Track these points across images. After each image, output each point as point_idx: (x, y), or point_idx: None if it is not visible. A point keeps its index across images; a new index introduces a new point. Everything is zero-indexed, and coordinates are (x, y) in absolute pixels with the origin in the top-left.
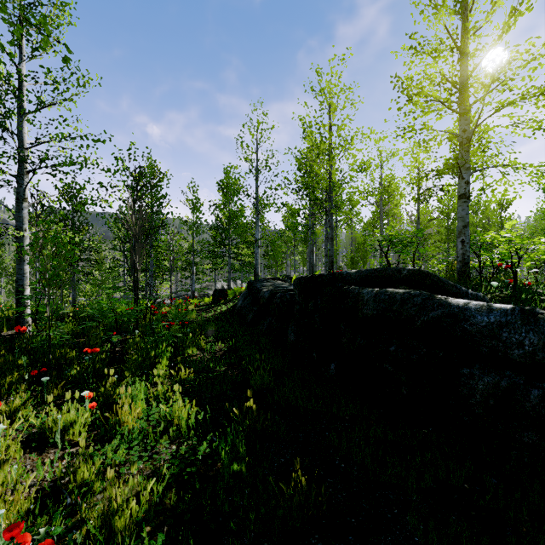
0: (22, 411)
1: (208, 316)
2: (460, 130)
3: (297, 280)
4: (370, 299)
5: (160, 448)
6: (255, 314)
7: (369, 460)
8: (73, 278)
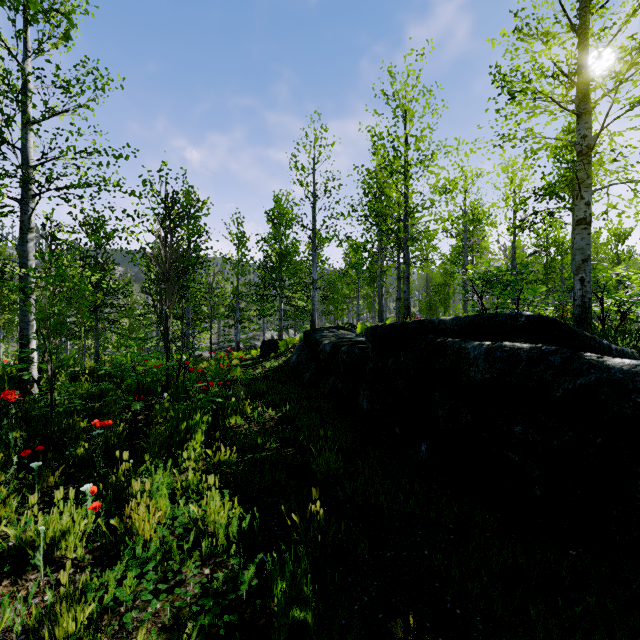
0: (1, 511)
1: (255, 373)
2: (578, 136)
3: (371, 330)
4: (480, 357)
5: (187, 573)
6: (313, 372)
7: (498, 605)
8: (96, 326)
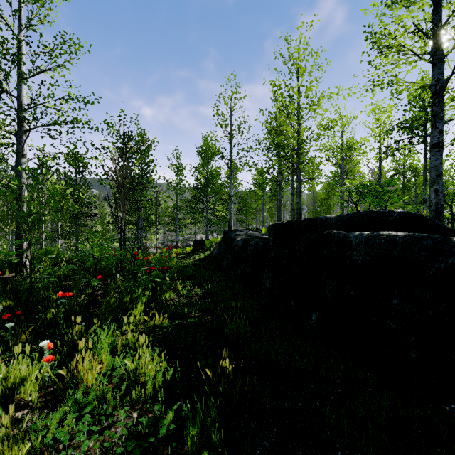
0: None
1: (187, 262)
2: (433, 80)
3: (272, 227)
4: (361, 243)
5: (118, 416)
6: (229, 261)
7: None
8: (76, 229)
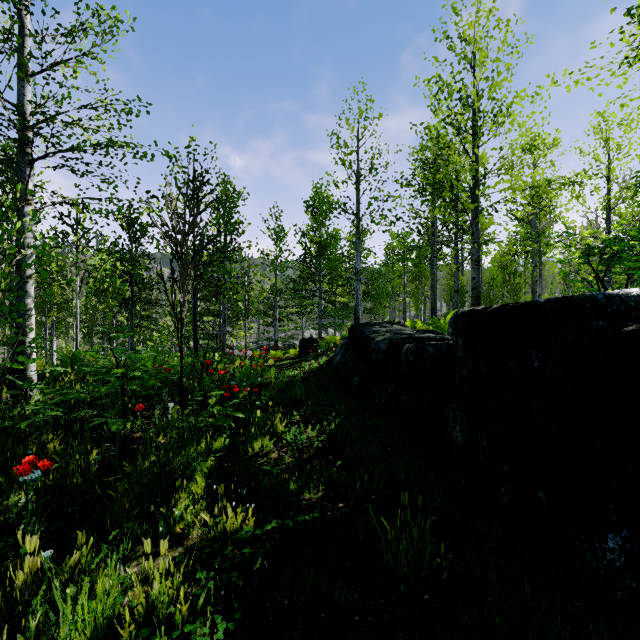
0: None
1: (292, 375)
2: None
3: (462, 317)
4: None
5: None
6: (363, 377)
7: None
8: (131, 322)
